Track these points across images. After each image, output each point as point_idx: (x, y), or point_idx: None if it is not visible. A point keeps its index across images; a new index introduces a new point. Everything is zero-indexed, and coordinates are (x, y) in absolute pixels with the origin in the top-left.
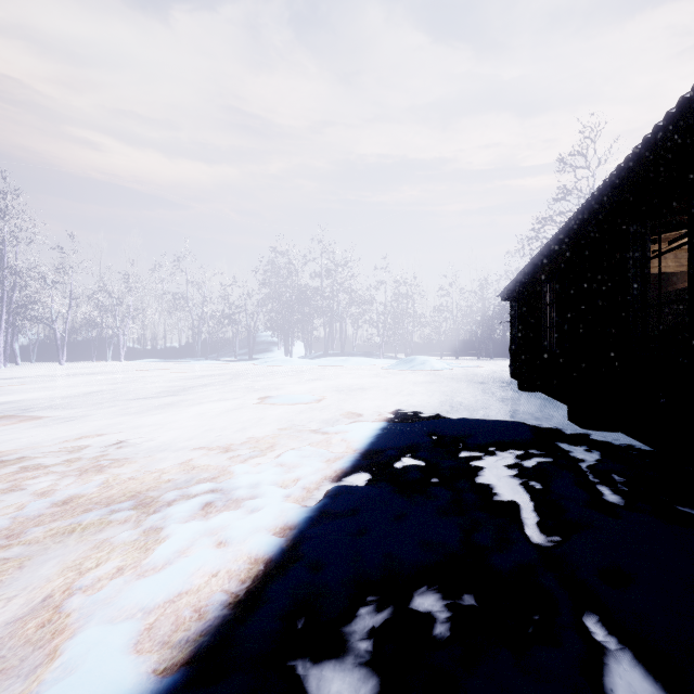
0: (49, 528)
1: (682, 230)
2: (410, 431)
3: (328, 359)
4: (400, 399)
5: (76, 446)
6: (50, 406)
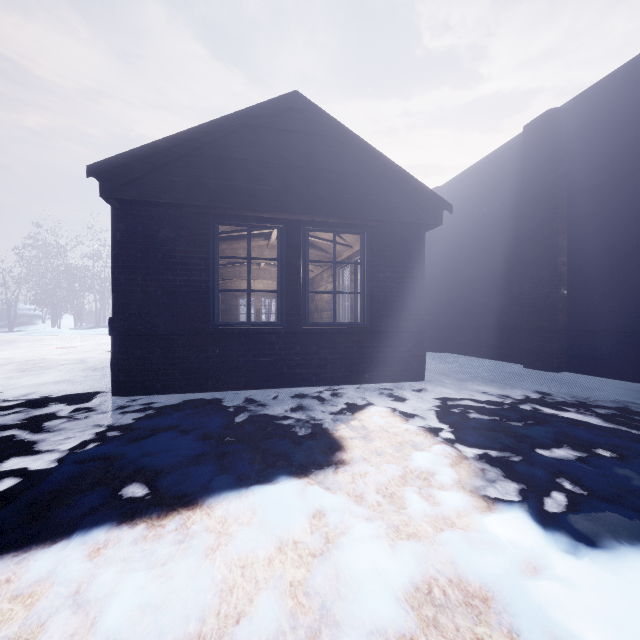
0: None
1: None
2: None
3: (98, 330)
4: None
5: None
6: None
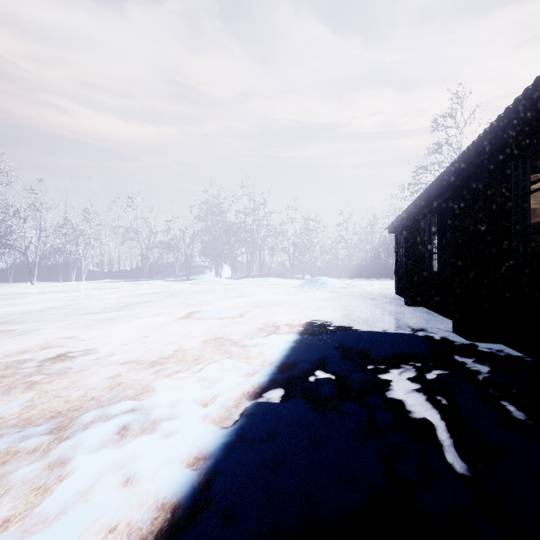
0: None
1: None
2: (320, 343)
3: (249, 279)
4: (309, 313)
5: (16, 360)
6: (9, 320)
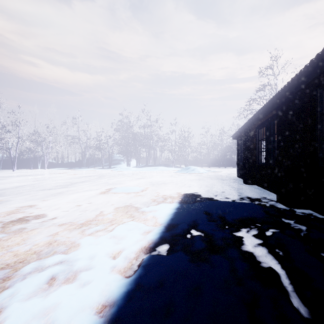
0: None
1: None
2: (193, 210)
3: (147, 168)
4: (184, 189)
5: None
6: None
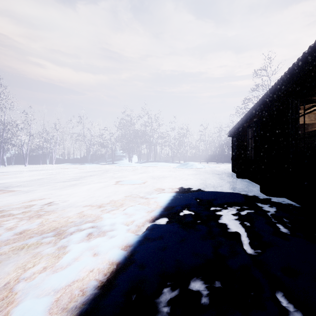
0: (11, 246)
1: (312, 103)
2: (186, 197)
3: (148, 163)
4: (182, 182)
5: (29, 205)
6: (18, 185)
